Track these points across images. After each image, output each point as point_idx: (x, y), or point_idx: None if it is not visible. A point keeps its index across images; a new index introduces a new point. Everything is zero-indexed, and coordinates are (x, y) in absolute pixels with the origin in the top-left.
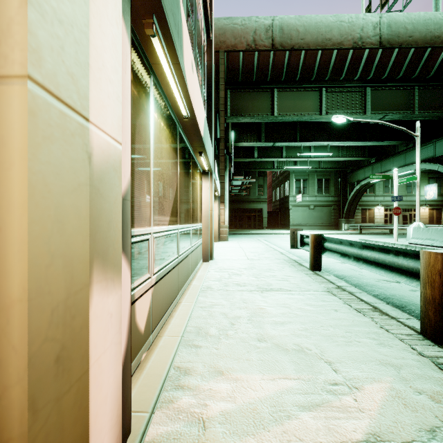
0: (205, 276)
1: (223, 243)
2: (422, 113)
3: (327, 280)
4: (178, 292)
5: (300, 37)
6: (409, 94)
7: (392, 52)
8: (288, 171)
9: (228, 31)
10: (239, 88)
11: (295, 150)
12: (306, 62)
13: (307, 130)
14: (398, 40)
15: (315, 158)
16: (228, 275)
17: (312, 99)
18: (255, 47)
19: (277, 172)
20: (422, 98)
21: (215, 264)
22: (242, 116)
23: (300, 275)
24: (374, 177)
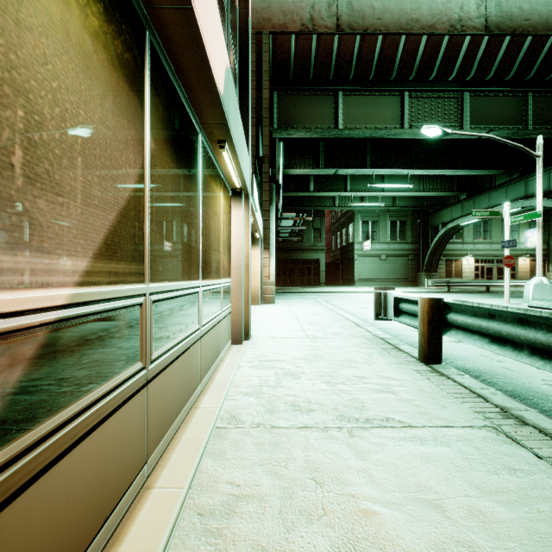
0: (231, 381)
1: (268, 308)
2: (538, 129)
3: (468, 390)
4: (149, 454)
5: (376, 15)
6: (521, 103)
7: (502, 42)
8: (352, 210)
9: (275, 4)
10: (290, 90)
11: (363, 182)
12: (383, 53)
13: (381, 153)
14: (510, 24)
15: (390, 193)
16: (274, 378)
17: (391, 106)
18: (313, 28)
19: (337, 212)
20: (538, 109)
21: (252, 349)
22: (294, 128)
23: (409, 374)
24: (478, 214)
